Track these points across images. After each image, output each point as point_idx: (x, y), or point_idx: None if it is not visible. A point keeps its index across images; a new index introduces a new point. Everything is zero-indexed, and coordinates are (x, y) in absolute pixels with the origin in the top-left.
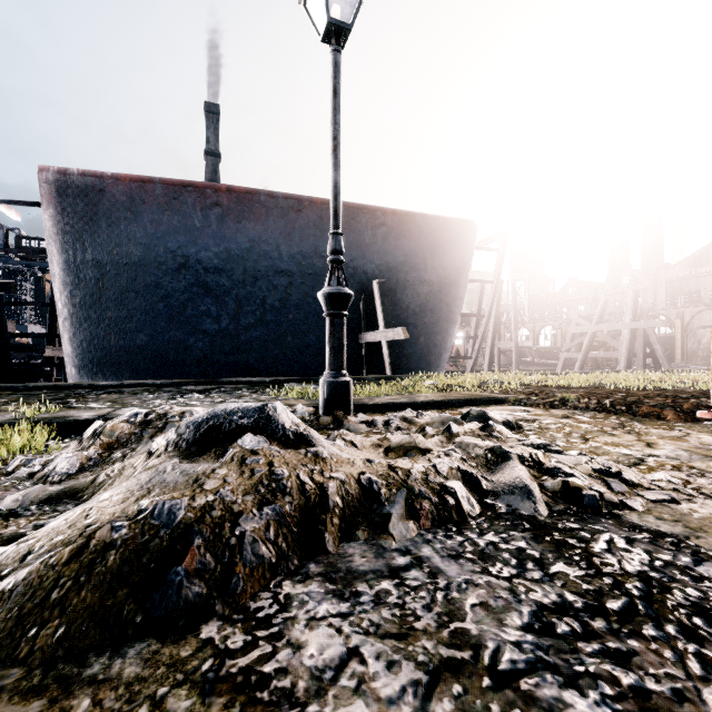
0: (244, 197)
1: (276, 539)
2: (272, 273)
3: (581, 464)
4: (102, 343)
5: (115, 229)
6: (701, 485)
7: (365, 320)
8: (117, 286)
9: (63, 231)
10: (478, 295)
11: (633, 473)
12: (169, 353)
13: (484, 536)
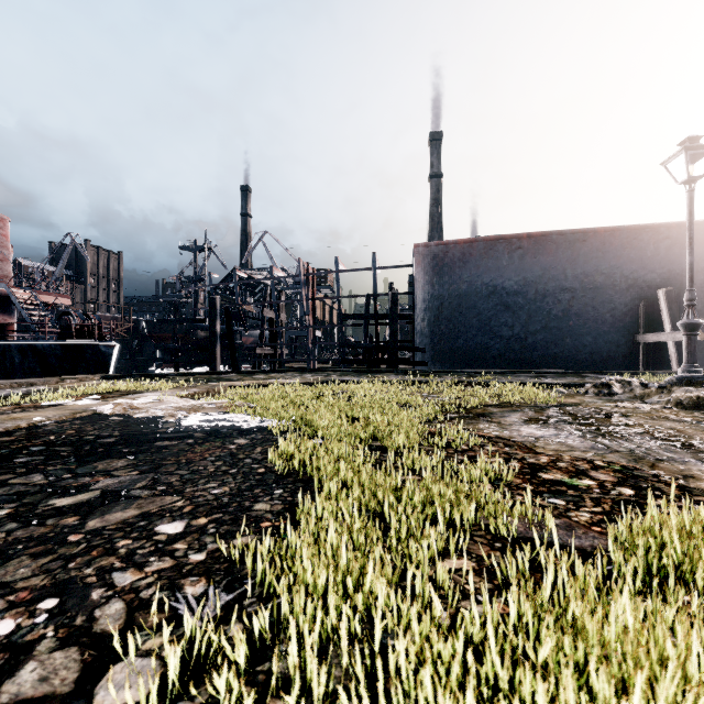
0: (539, 239)
1: None
2: (557, 291)
3: None
4: (436, 345)
5: (452, 275)
6: None
7: (644, 323)
8: (449, 309)
9: (424, 280)
10: None
11: None
12: (476, 352)
13: None
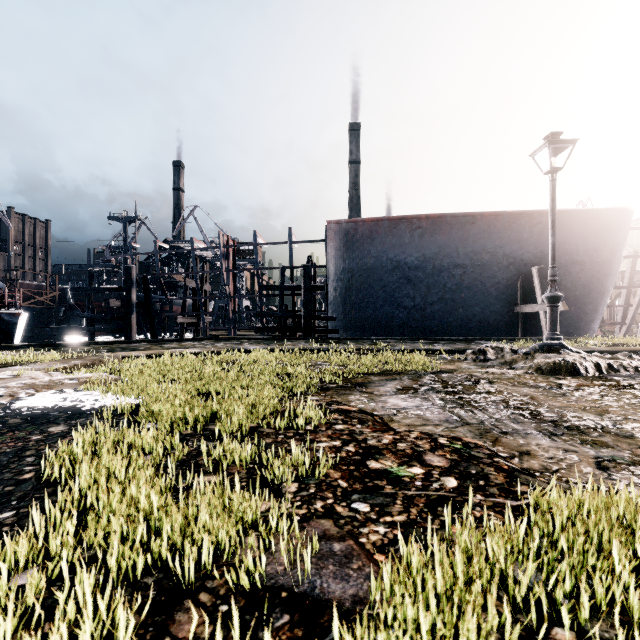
0: (436, 220)
1: (591, 368)
2: (451, 266)
3: None
4: (347, 315)
5: (361, 250)
6: None
7: (521, 296)
8: (358, 282)
9: (336, 254)
10: (630, 262)
11: None
12: (382, 320)
13: None
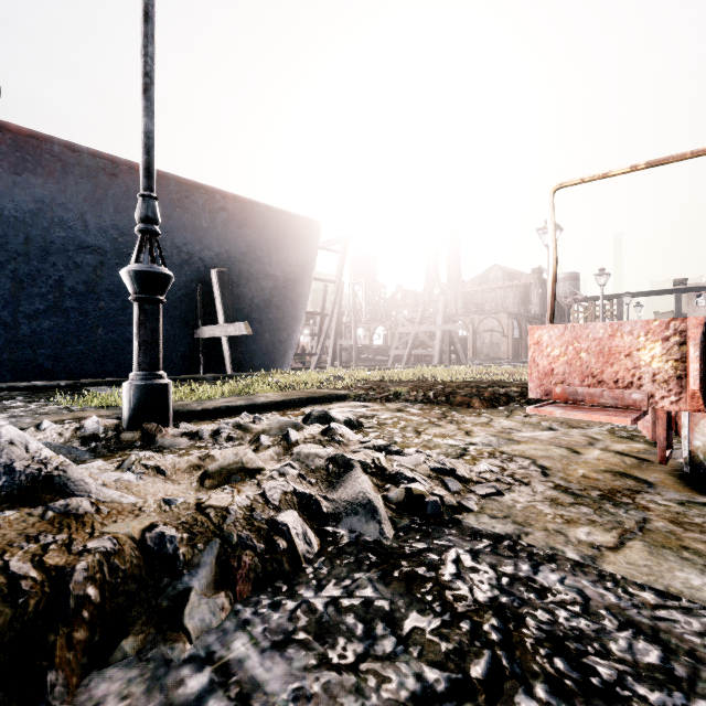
0: (25, 141)
1: None
2: (72, 247)
3: (420, 464)
4: None
5: None
6: (513, 471)
7: (202, 313)
8: None
9: None
10: (323, 294)
11: (463, 466)
12: None
13: (323, 591)
